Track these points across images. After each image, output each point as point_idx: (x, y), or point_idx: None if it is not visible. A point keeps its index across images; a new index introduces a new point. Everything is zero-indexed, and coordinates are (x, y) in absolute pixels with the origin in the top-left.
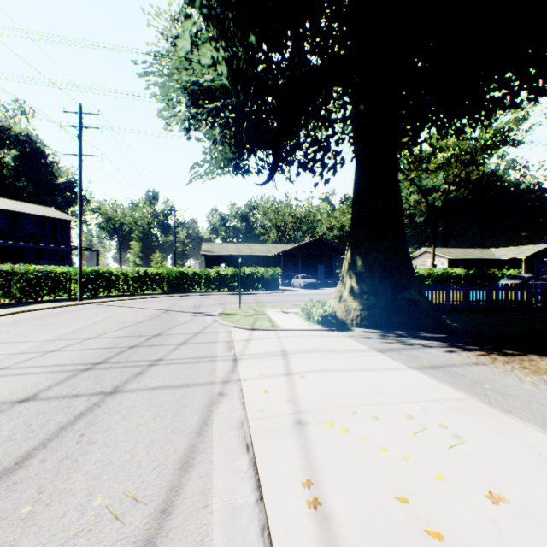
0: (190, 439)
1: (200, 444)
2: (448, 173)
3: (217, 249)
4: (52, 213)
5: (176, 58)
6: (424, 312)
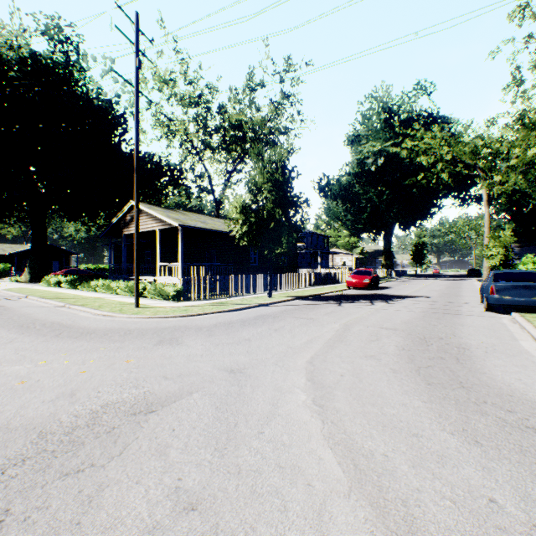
0: None
1: None
2: None
3: None
4: None
5: None
6: None
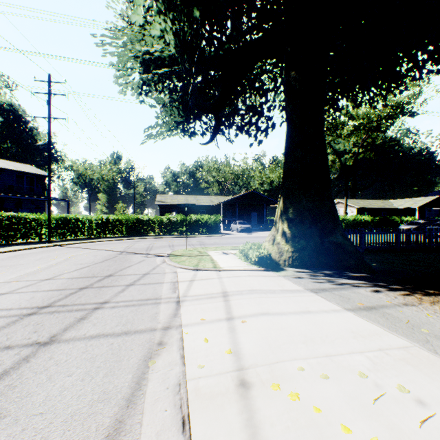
0: (117, 410)
1: (128, 418)
2: (357, 138)
3: (169, 199)
4: (29, 169)
5: (130, 32)
6: (348, 254)
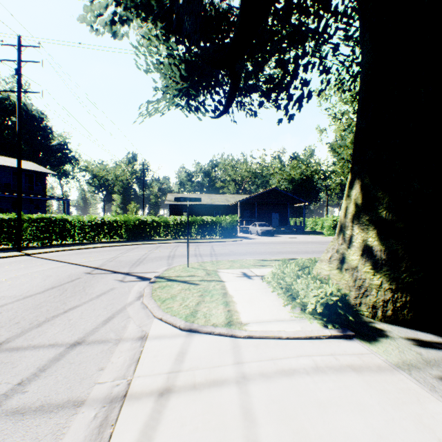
0: None
1: None
2: None
3: None
4: (29, 166)
5: None
6: None
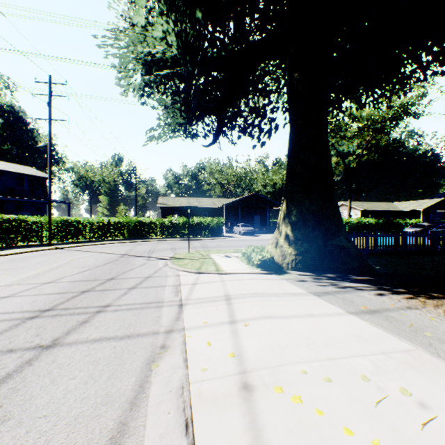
0: (121, 413)
1: (131, 420)
2: (361, 139)
3: (171, 202)
4: (30, 171)
5: (132, 33)
6: (352, 257)
